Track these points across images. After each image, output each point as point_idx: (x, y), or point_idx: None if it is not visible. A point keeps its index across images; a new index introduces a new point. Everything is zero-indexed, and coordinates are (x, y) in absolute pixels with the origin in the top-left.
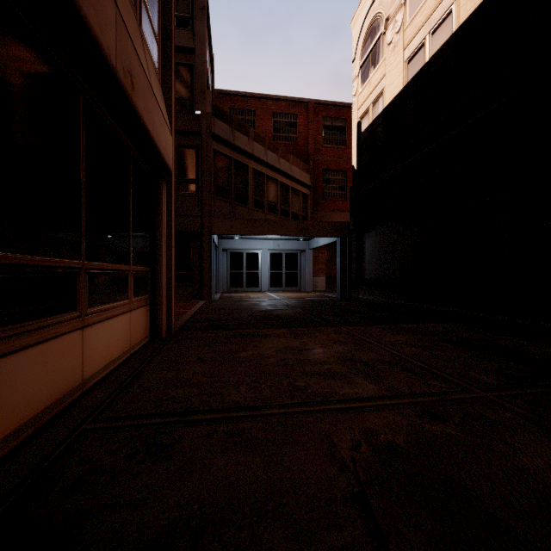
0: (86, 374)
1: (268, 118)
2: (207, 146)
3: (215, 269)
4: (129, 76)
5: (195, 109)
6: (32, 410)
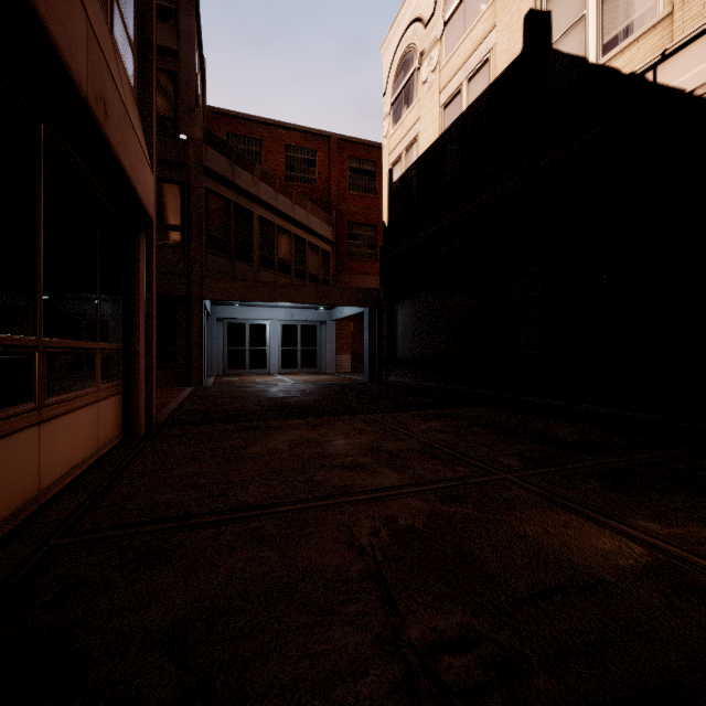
0: (44, 483)
1: (278, 151)
2: (197, 183)
3: (207, 344)
4: (102, 103)
5: (180, 132)
6: None
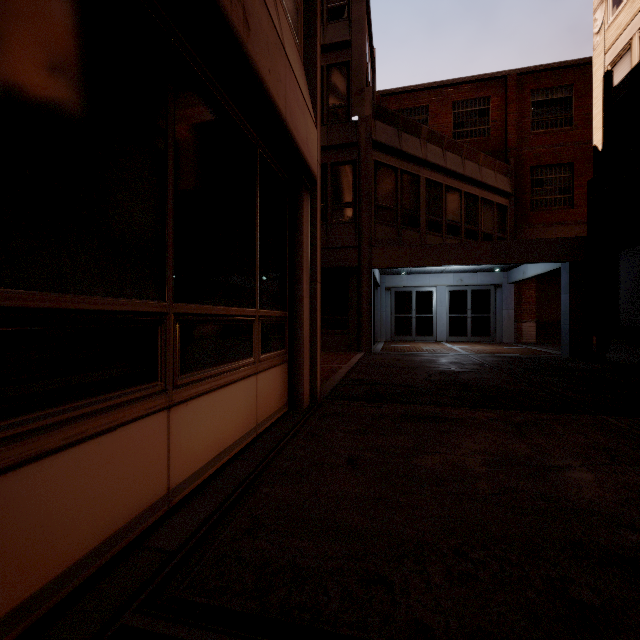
0: (176, 479)
1: (445, 112)
2: (367, 158)
3: (376, 312)
4: (240, 7)
5: (352, 115)
6: (53, 566)
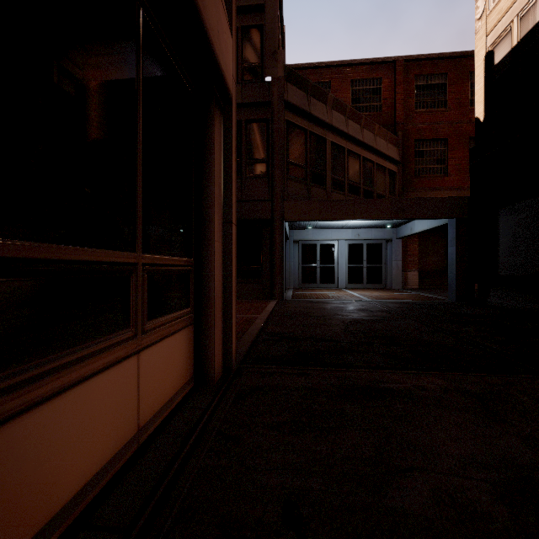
0: None
1: (345, 88)
2: (279, 117)
3: (286, 262)
4: None
5: (265, 75)
6: None
